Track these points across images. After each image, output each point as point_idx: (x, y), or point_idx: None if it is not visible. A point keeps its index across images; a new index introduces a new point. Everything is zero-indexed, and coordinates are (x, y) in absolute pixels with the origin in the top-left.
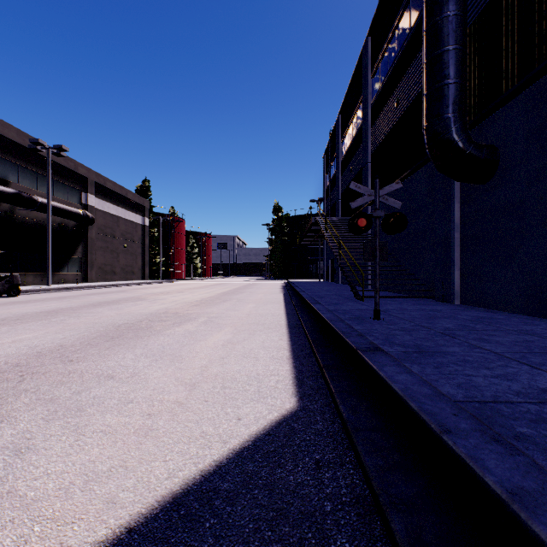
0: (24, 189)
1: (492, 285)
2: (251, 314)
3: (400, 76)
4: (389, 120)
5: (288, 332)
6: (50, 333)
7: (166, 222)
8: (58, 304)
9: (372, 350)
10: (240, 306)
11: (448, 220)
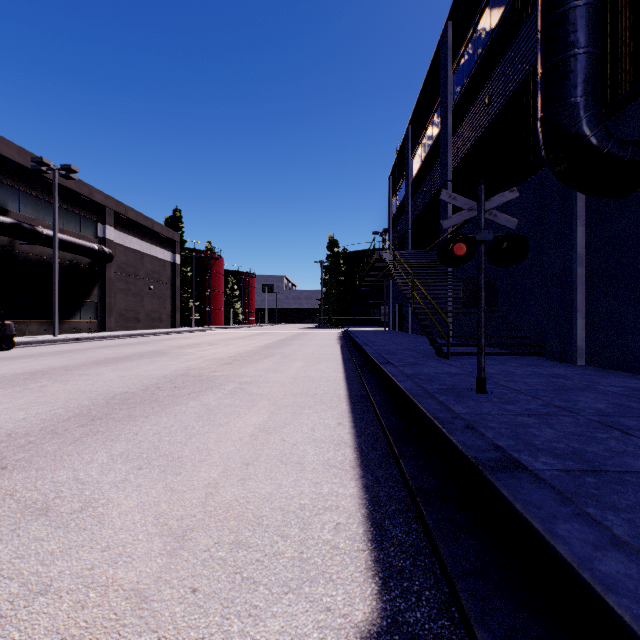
0: (26, 219)
1: (639, 339)
2: (298, 379)
3: (493, 65)
4: (477, 124)
5: (350, 409)
6: (10, 410)
7: (201, 260)
8: (53, 361)
9: (506, 468)
10: (285, 365)
11: (567, 249)
